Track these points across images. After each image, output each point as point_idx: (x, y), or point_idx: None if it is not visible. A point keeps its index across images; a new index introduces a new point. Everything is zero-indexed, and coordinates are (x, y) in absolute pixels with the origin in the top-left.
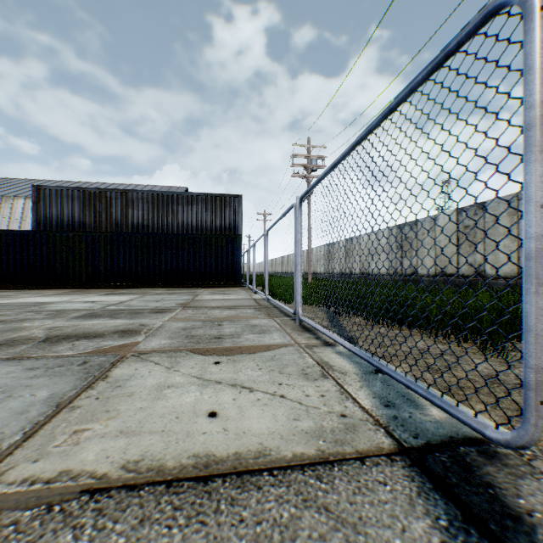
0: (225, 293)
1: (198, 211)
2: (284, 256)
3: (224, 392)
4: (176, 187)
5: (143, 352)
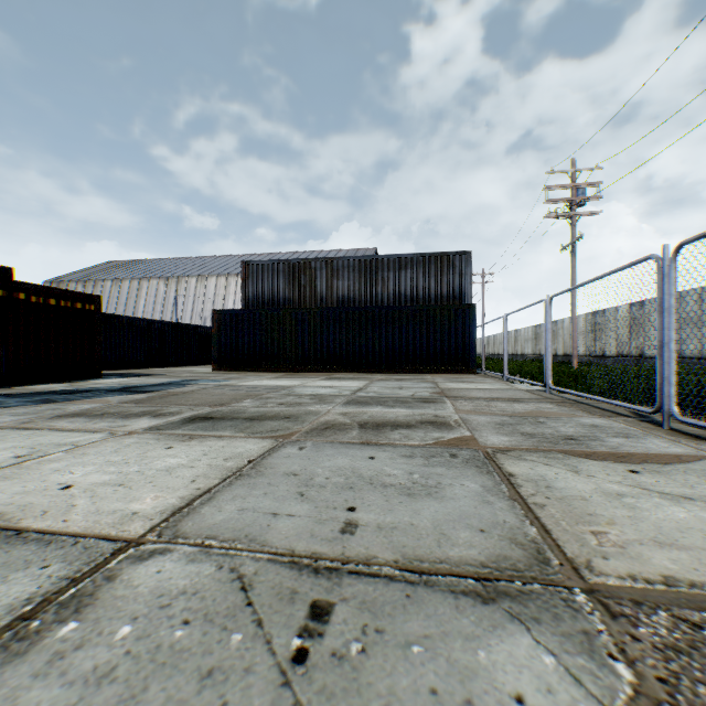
0: (468, 382)
1: (412, 277)
2: (510, 332)
3: None
4: (363, 250)
5: (501, 449)
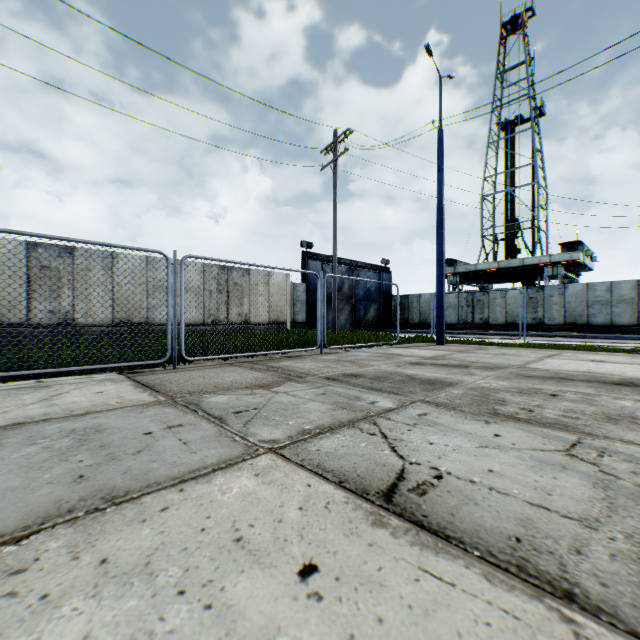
0: None
1: None
2: None
3: (412, 351)
4: None
5: (420, 357)
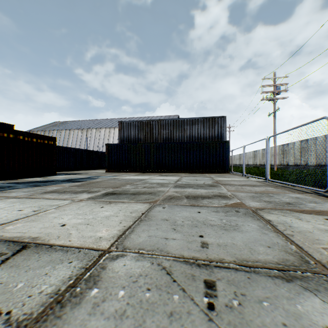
0: (227, 177)
1: (198, 128)
2: (241, 154)
3: None
4: (172, 116)
5: (258, 208)
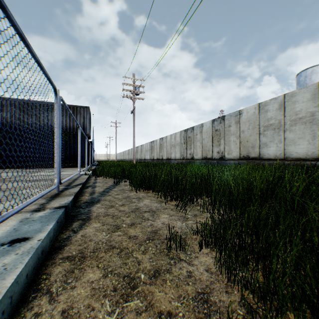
0: (61, 171)
1: None
2: (129, 149)
3: None
4: None
5: None
